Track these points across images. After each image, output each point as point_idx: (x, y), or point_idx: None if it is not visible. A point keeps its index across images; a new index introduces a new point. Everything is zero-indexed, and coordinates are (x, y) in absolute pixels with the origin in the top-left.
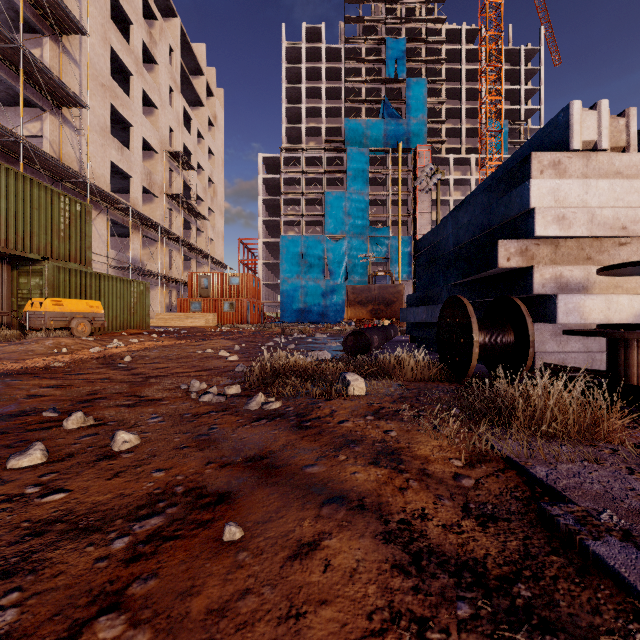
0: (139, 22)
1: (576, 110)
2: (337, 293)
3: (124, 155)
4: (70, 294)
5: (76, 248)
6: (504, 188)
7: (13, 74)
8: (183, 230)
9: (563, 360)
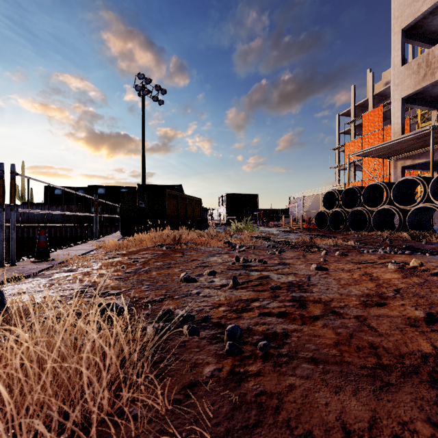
0: None
1: None
2: None
3: None
4: None
5: None
6: None
7: None
8: None
9: None
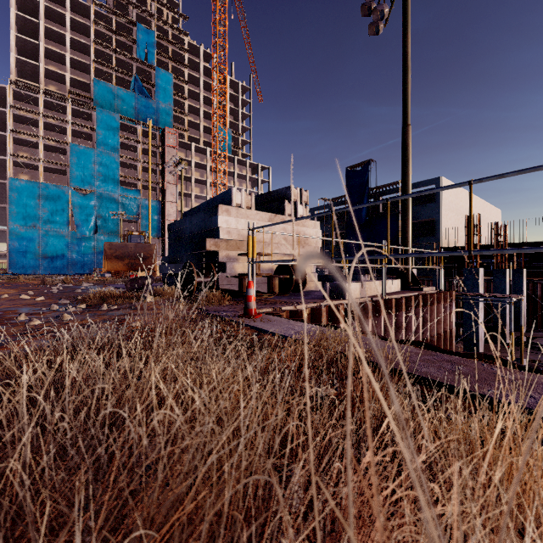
0: None
1: (234, 191)
2: (85, 245)
3: None
4: None
5: None
6: (210, 214)
7: None
8: None
9: (230, 288)
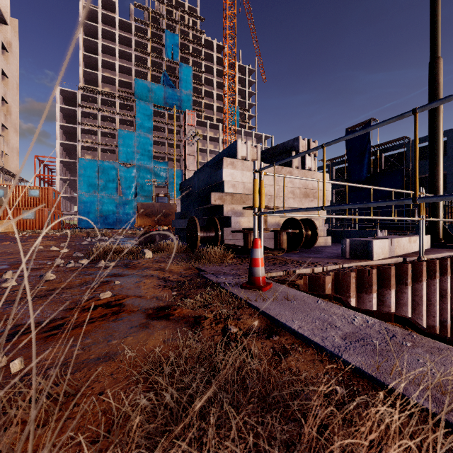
0: None
1: (239, 143)
2: (128, 206)
3: None
4: None
5: None
6: (215, 168)
7: None
8: None
9: (234, 243)
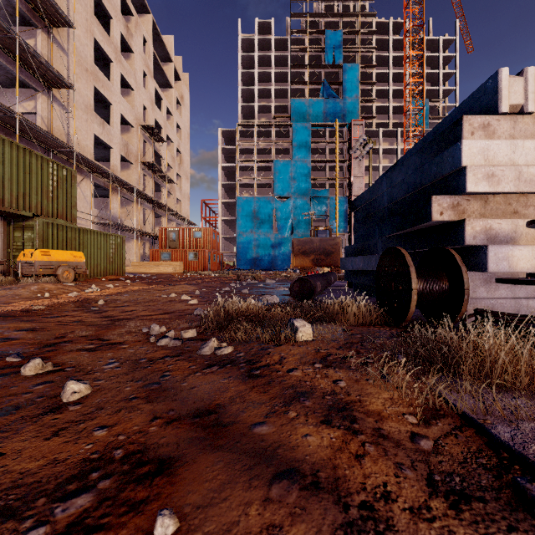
0: (118, 17)
1: (504, 76)
2: (284, 245)
3: (105, 129)
4: (57, 246)
5: (63, 207)
6: (436, 149)
7: (11, 60)
8: (155, 192)
9: (492, 305)
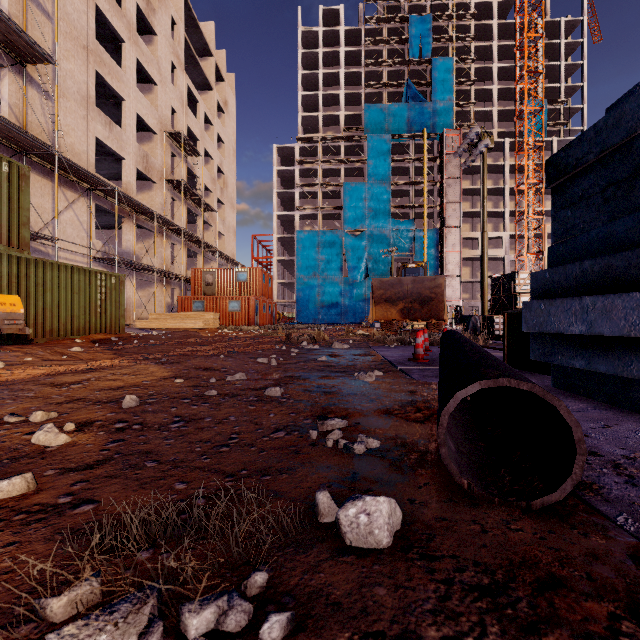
0: None
1: None
2: (356, 291)
3: (113, 132)
4: None
5: (1, 223)
6: None
7: None
8: (191, 224)
9: None
